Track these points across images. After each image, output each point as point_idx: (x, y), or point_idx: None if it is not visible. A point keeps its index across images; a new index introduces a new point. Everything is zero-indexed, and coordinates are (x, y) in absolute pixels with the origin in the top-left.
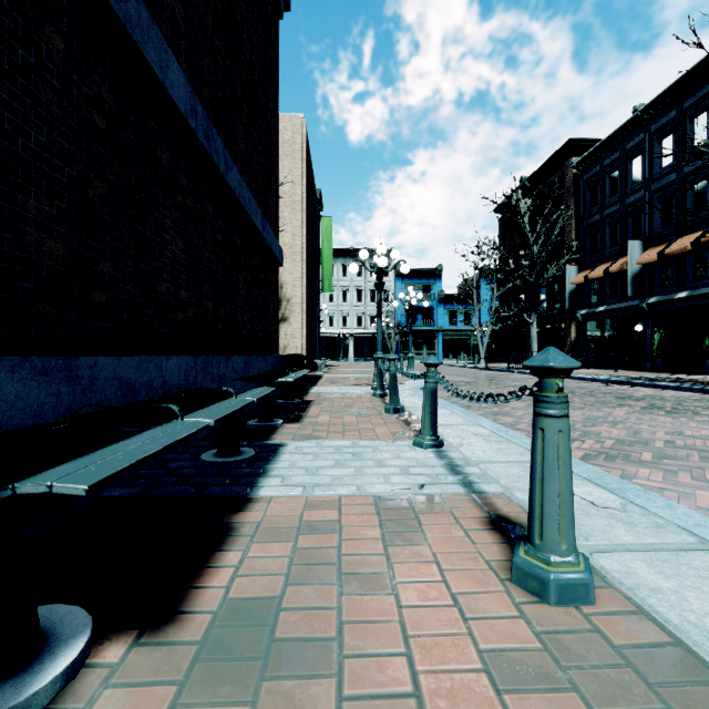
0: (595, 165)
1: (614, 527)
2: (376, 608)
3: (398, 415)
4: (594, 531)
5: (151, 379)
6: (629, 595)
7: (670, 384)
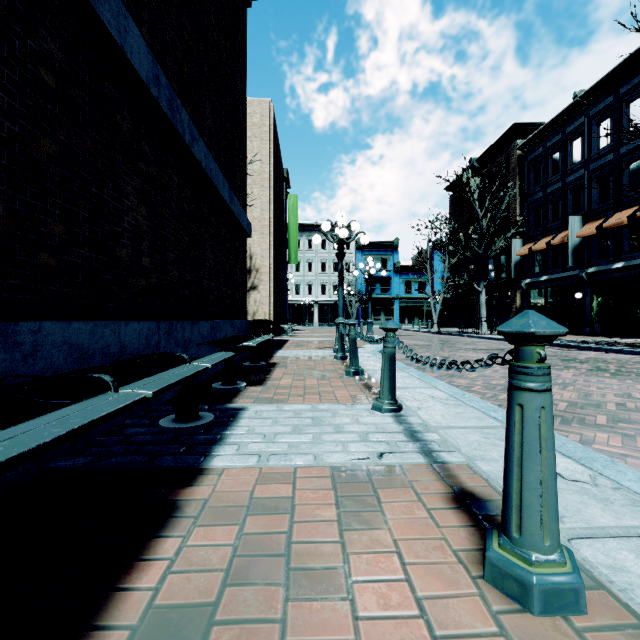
0: (538, 147)
1: (588, 506)
2: (327, 618)
3: (357, 378)
4: (567, 510)
5: (107, 344)
6: (624, 599)
7: (611, 348)
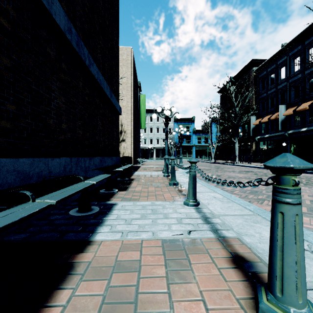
0: (264, 71)
1: (311, 266)
2: None
3: (175, 187)
4: None
5: (41, 170)
6: None
7: None
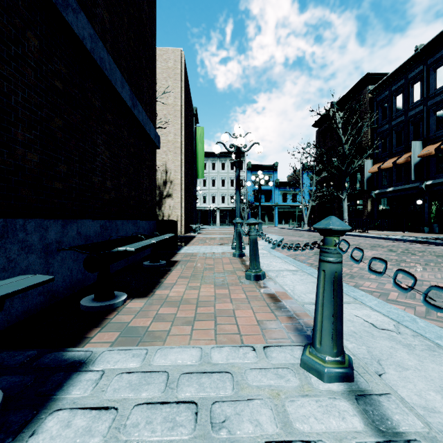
0: (385, 91)
1: None
2: None
3: (259, 283)
4: None
5: None
6: None
7: None
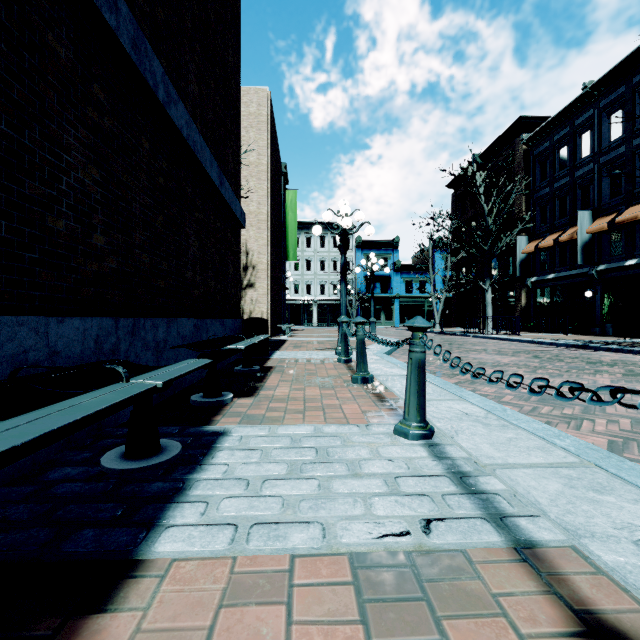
0: (545, 141)
1: None
2: None
3: (367, 386)
4: None
5: (23, 349)
6: None
7: (634, 349)
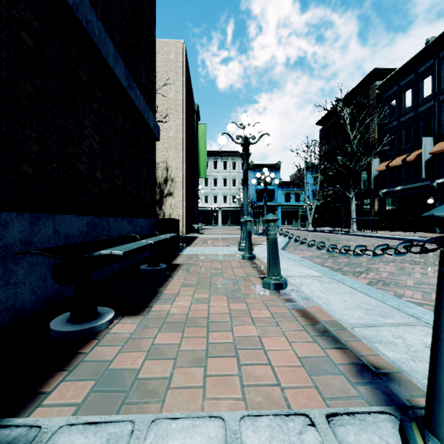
0: (393, 86)
1: None
2: None
3: (282, 294)
4: None
5: None
6: None
7: None
